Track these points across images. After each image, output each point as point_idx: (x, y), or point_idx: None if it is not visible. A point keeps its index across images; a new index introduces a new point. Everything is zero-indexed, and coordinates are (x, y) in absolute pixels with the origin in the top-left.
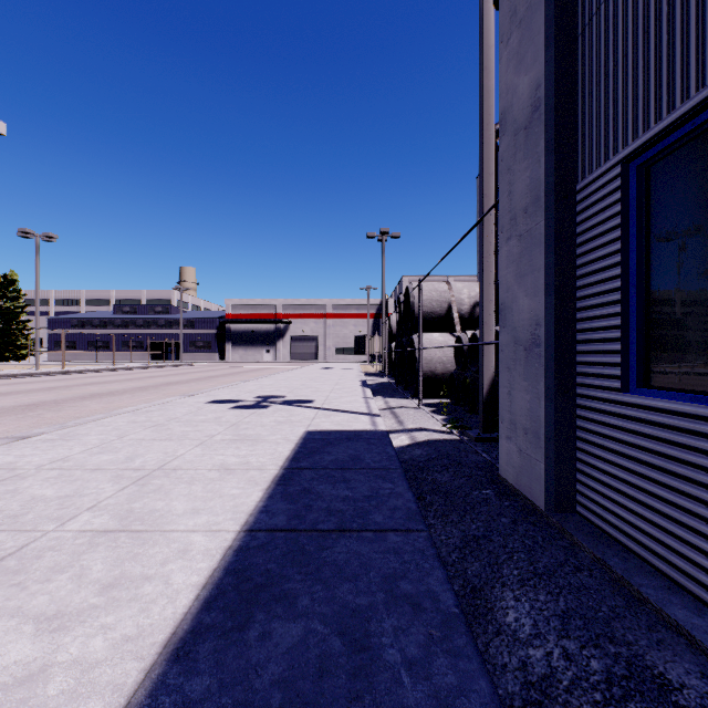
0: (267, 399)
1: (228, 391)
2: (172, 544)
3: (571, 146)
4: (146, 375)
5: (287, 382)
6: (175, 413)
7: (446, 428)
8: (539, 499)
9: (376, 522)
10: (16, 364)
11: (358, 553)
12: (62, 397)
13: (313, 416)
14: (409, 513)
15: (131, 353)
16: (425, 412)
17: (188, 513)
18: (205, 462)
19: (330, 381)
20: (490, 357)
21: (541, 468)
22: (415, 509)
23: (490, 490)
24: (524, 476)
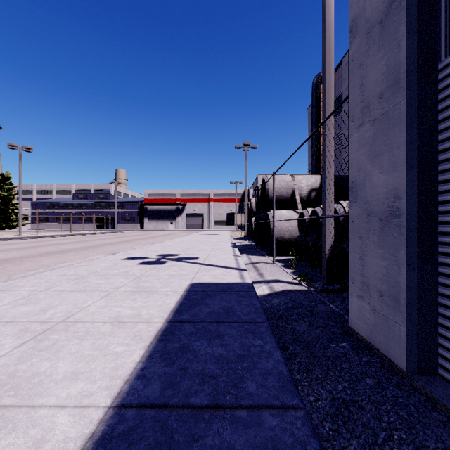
0: (165, 257)
1: (140, 250)
2: (30, 430)
3: (433, 27)
4: (90, 239)
5: (181, 243)
6: (97, 267)
7: (295, 280)
8: (398, 359)
9: (250, 394)
10: (9, 231)
11: (232, 449)
12: (27, 254)
13: (197, 270)
14: (281, 380)
15: (83, 224)
16: (278, 266)
17: (66, 379)
18: (103, 315)
19: (210, 243)
20: (331, 227)
21: (401, 331)
22: (286, 374)
23: (345, 343)
24: (380, 333)
